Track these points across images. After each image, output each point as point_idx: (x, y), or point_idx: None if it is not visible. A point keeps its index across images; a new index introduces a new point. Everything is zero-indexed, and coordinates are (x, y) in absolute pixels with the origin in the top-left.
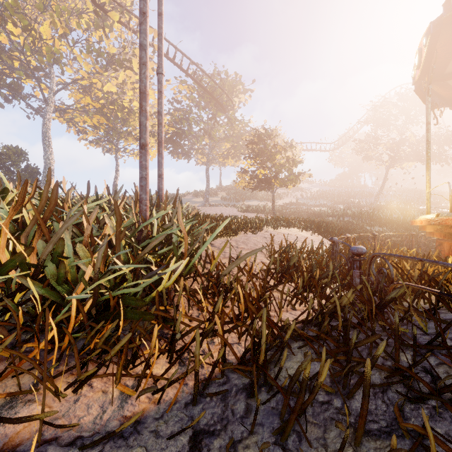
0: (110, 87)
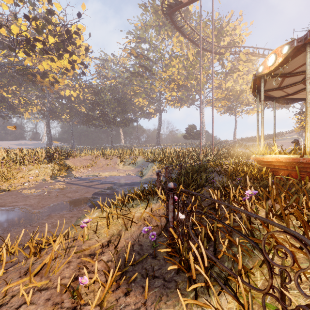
0: (228, 85)
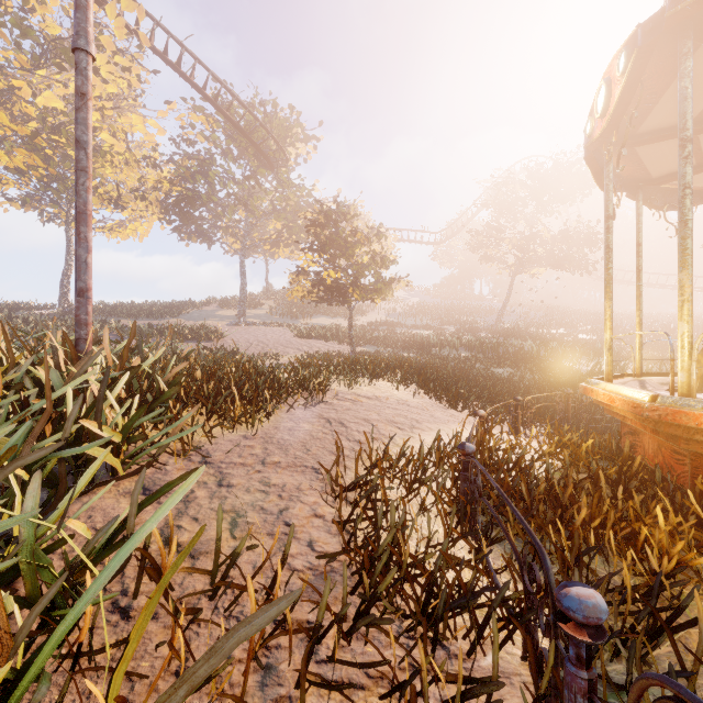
0: (50, 98)
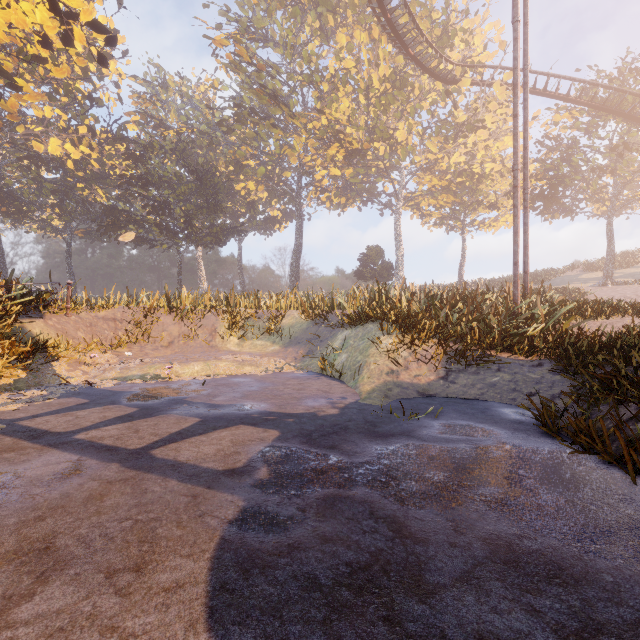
0: (458, 158)
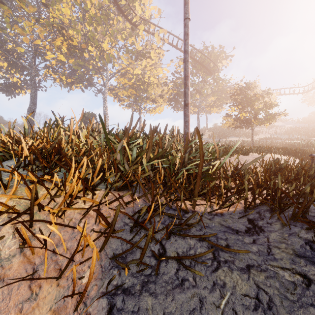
0: (138, 71)
